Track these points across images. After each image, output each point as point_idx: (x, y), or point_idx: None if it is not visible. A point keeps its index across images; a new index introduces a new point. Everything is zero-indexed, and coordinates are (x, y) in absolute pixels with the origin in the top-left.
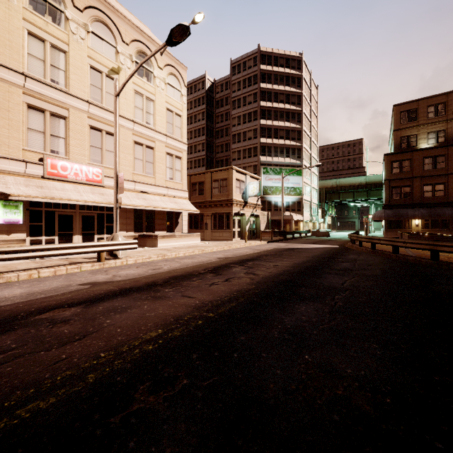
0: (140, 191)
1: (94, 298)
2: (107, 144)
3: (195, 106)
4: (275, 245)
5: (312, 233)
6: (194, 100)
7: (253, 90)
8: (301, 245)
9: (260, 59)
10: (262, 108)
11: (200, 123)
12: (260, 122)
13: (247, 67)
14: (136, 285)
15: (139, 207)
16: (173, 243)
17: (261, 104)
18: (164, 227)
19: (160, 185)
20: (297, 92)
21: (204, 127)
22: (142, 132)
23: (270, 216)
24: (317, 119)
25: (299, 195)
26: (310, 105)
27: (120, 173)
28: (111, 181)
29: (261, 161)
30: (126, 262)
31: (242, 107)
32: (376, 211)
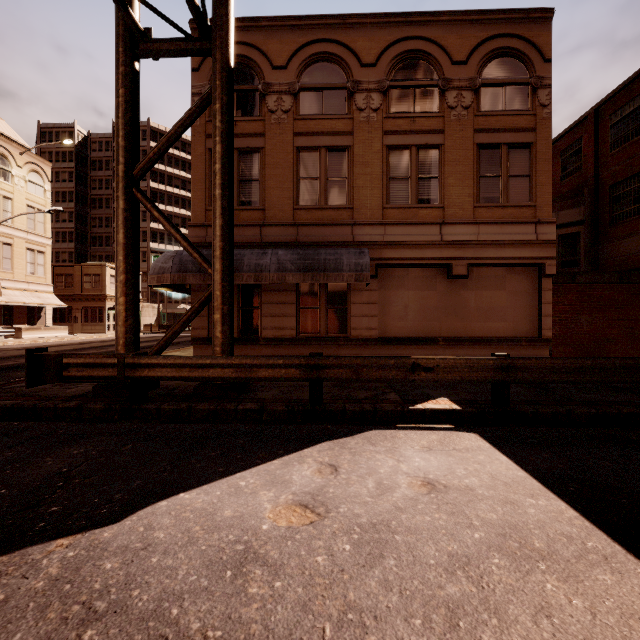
0: None
1: (17, 349)
2: None
3: (57, 160)
4: (147, 335)
5: None
6: (55, 151)
7: None
8: None
9: (150, 135)
10: (154, 190)
11: (66, 185)
12: None
13: None
14: (34, 347)
15: (1, 302)
16: (39, 334)
17: (152, 185)
18: (25, 321)
19: (20, 280)
20: None
21: (72, 191)
22: None
23: (162, 309)
24: None
25: None
26: None
27: None
28: None
29: (152, 247)
30: (7, 344)
31: None
32: None
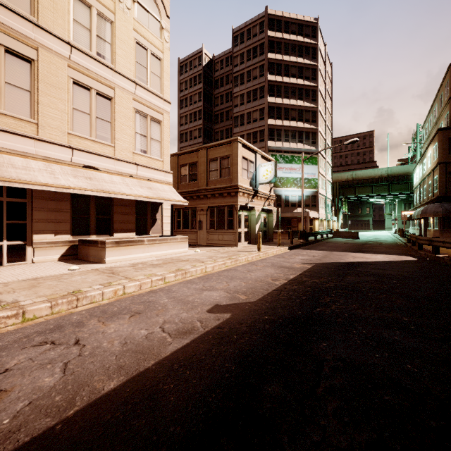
0: (83, 165)
1: None
2: (10, 72)
3: (190, 86)
4: (307, 254)
5: (334, 233)
6: (189, 78)
7: (259, 62)
8: (351, 256)
9: (267, 23)
10: (271, 83)
11: (196, 105)
12: (268, 99)
13: (252, 35)
14: None
15: (71, 189)
16: (139, 253)
17: (269, 78)
18: (131, 226)
19: (123, 158)
20: (312, 65)
21: (201, 109)
22: (89, 68)
23: (280, 213)
24: (331, 102)
25: (314, 187)
26: (325, 83)
27: (41, 129)
28: (17, 141)
29: (269, 146)
30: None
31: (246, 83)
32: (427, 205)
